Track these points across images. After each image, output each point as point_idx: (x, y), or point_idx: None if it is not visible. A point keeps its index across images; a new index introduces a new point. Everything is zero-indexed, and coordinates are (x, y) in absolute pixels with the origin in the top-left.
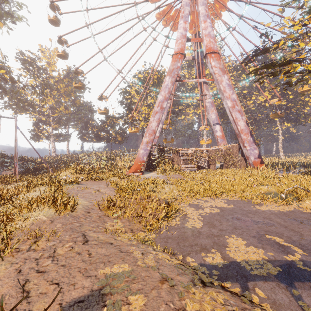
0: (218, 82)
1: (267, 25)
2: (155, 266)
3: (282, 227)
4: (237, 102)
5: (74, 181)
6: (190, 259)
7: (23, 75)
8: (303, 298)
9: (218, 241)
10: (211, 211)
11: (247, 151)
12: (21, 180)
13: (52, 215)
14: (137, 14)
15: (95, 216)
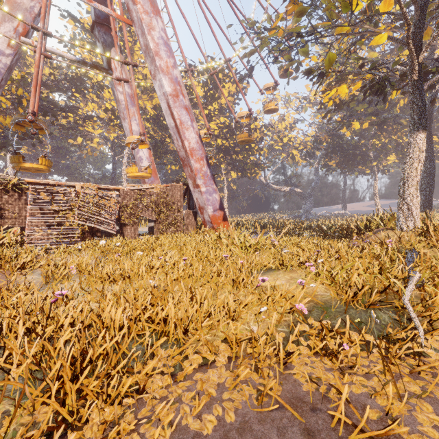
0: (144, 28)
1: None
2: None
3: None
4: (183, 89)
5: None
6: None
7: None
8: None
9: None
10: None
11: (202, 195)
12: None
13: None
14: None
15: None
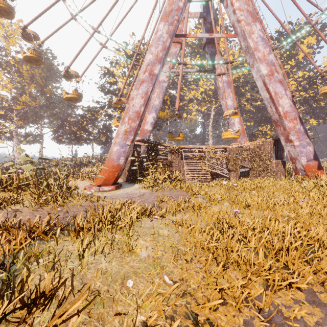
0: (246, 35)
1: None
2: None
3: None
4: (277, 67)
5: None
6: None
7: None
8: None
9: None
10: None
11: (294, 148)
12: None
13: None
14: None
15: None
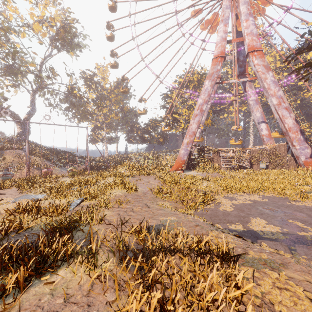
0: (262, 80)
1: (311, 24)
2: (192, 221)
3: (309, 217)
4: (284, 99)
5: (129, 175)
6: (218, 225)
7: (88, 92)
8: (297, 250)
9: (243, 219)
10: (243, 202)
11: (296, 150)
12: (91, 174)
13: (124, 192)
14: (178, 25)
15: (150, 197)
